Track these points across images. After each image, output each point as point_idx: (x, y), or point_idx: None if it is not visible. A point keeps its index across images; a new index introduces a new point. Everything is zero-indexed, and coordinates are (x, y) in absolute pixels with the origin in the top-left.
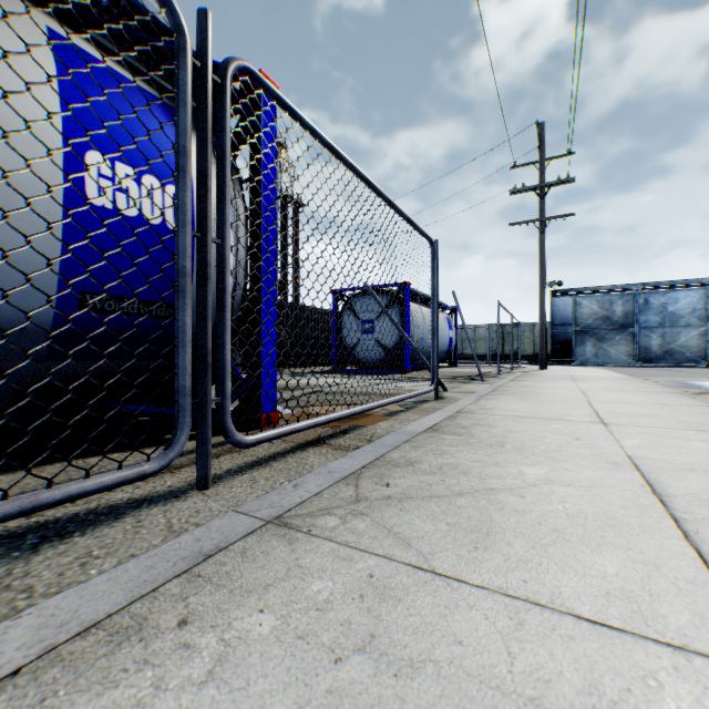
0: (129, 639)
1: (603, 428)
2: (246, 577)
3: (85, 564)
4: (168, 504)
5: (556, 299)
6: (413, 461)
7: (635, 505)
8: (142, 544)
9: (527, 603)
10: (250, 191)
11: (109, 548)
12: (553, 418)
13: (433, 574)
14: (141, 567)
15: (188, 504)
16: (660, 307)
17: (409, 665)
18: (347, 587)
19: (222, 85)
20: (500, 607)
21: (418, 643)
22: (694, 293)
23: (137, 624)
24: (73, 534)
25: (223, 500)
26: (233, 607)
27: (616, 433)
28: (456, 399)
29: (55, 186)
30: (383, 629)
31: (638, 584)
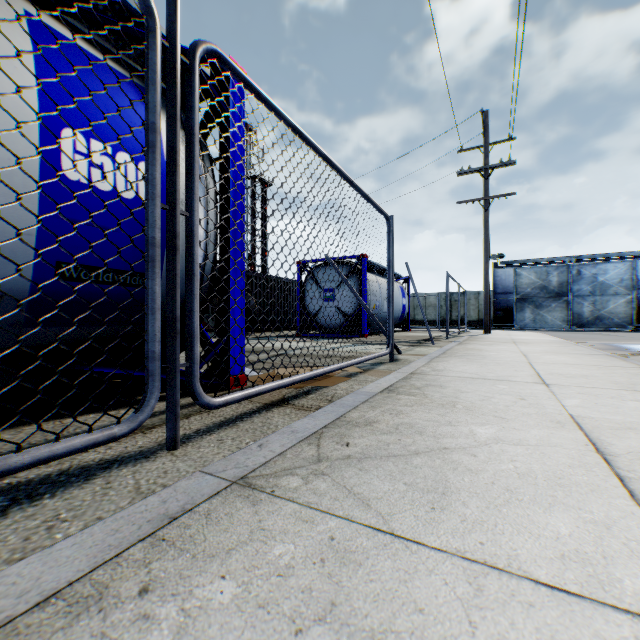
0: (88, 610)
1: (545, 388)
2: (209, 541)
3: (52, 528)
4: (138, 465)
5: (498, 270)
6: (371, 421)
7: (581, 464)
8: (109, 506)
9: (485, 566)
10: (220, 169)
11: (76, 511)
12: (499, 379)
13: (392, 536)
14: (106, 531)
15: (157, 465)
16: (592, 277)
17: (370, 636)
18: (308, 551)
19: (190, 66)
20: (458, 571)
21: (378, 611)
22: (621, 264)
23: (98, 592)
24: (43, 496)
25: (190, 460)
26: (195, 573)
27: (557, 393)
28: (410, 361)
29: (25, 158)
30: (344, 597)
31: (591, 545)
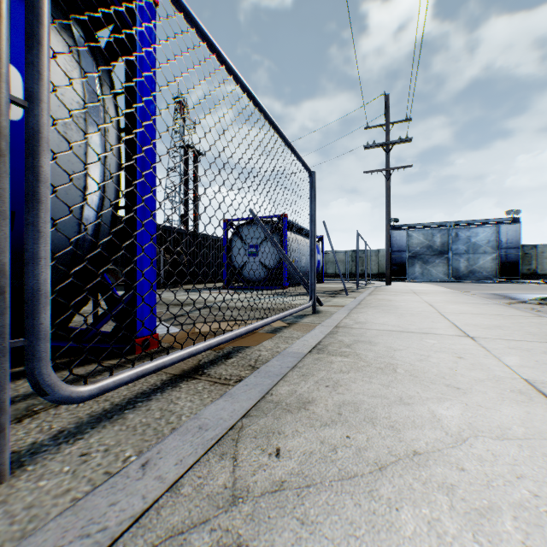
0: None
1: (473, 342)
2: None
3: None
4: None
5: (394, 232)
6: (305, 400)
7: None
8: None
9: None
10: (125, 97)
11: None
12: (423, 331)
13: None
14: None
15: None
16: (466, 239)
17: None
18: None
19: None
20: None
21: None
22: (489, 229)
23: None
24: None
25: (6, 517)
26: None
27: (490, 349)
28: (331, 313)
29: None
30: None
31: None
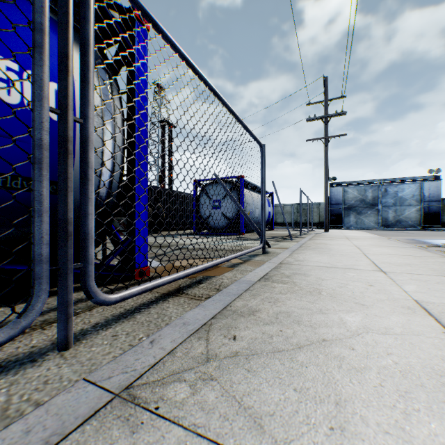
0: None
1: (384, 275)
2: None
3: None
4: (20, 372)
5: (333, 188)
6: (254, 310)
7: None
8: None
9: None
10: (127, 97)
11: None
12: (347, 267)
13: None
14: None
15: (41, 371)
16: (394, 193)
17: None
18: None
19: None
20: None
21: None
22: (413, 185)
23: None
24: None
25: (78, 363)
26: None
27: (396, 280)
28: (277, 253)
29: None
30: None
31: None
